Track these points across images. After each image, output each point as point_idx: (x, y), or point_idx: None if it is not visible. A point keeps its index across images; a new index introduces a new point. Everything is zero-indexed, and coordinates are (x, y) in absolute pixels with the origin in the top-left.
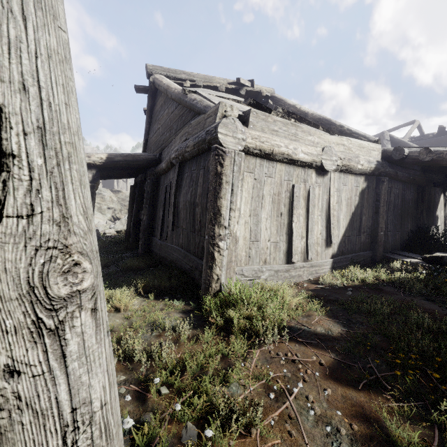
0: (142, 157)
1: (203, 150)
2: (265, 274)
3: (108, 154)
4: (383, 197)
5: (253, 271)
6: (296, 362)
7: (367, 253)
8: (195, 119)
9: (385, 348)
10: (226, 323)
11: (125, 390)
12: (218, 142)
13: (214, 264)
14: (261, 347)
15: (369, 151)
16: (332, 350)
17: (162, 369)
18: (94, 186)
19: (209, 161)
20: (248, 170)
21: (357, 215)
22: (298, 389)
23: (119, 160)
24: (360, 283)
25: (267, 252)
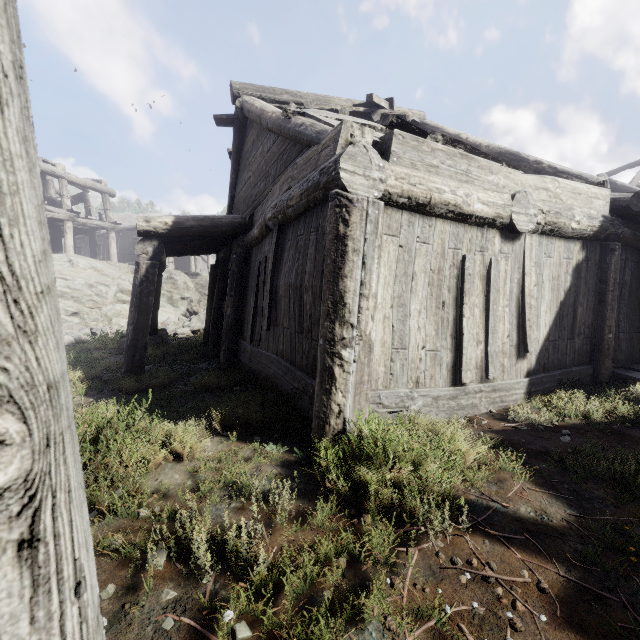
0: (224, 221)
1: (315, 201)
2: (417, 402)
3: (176, 216)
4: (613, 275)
5: (397, 397)
6: (491, 582)
7: (584, 369)
8: (303, 154)
9: None
10: (355, 490)
11: (173, 623)
12: (341, 186)
13: (334, 386)
14: (420, 542)
15: (589, 199)
16: (558, 557)
17: (242, 579)
18: (156, 265)
19: (324, 218)
20: (390, 232)
21: (568, 306)
22: None
23: (191, 225)
24: (581, 422)
25: (421, 366)
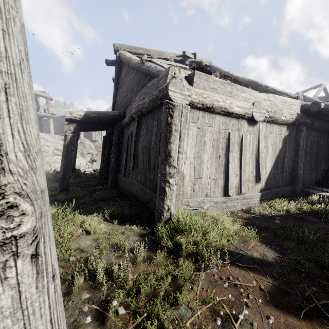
0: (110, 114)
1: (156, 105)
2: (207, 204)
3: (85, 111)
4: (302, 142)
5: (196, 202)
6: (238, 286)
7: (288, 188)
8: (151, 81)
9: (318, 275)
10: (175, 246)
11: (88, 308)
12: (169, 98)
13: (165, 197)
14: (206, 270)
15: (290, 105)
16: (269, 275)
17: (121, 288)
18: (75, 136)
19: (161, 114)
20: (193, 121)
21: (280, 157)
22: (242, 315)
23: (93, 116)
24: (285, 213)
25: (208, 187)
